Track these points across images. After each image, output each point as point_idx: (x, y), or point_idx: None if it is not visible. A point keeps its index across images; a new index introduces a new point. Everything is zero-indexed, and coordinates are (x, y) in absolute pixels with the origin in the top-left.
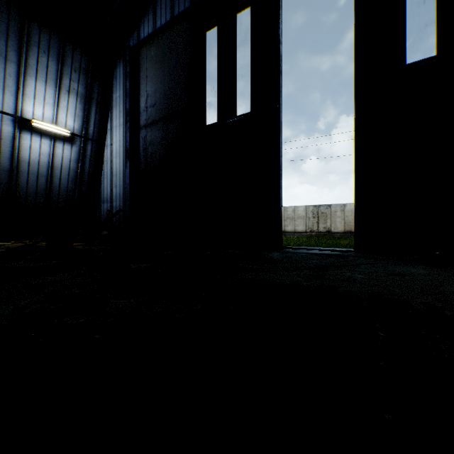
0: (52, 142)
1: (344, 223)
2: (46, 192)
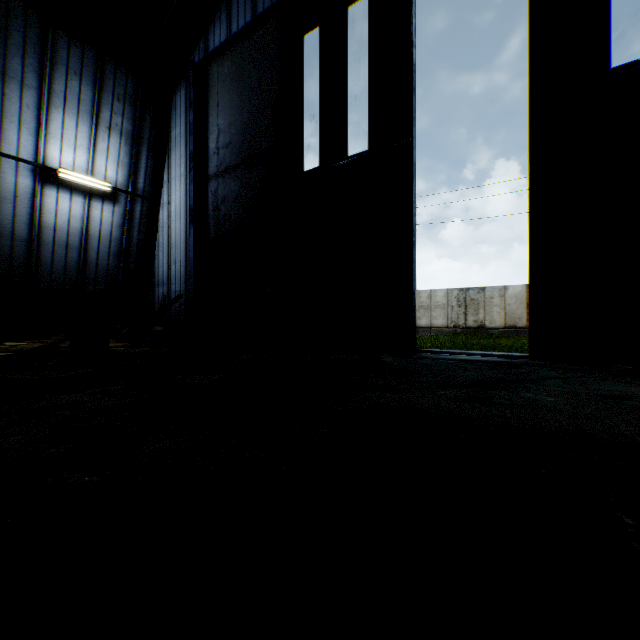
0: (87, 200)
1: (504, 315)
2: (78, 271)
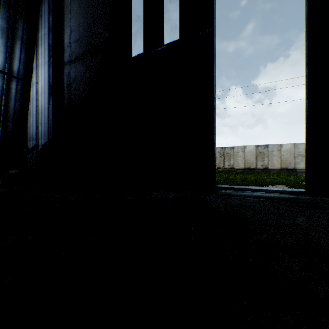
0: None
1: (244, 161)
2: None
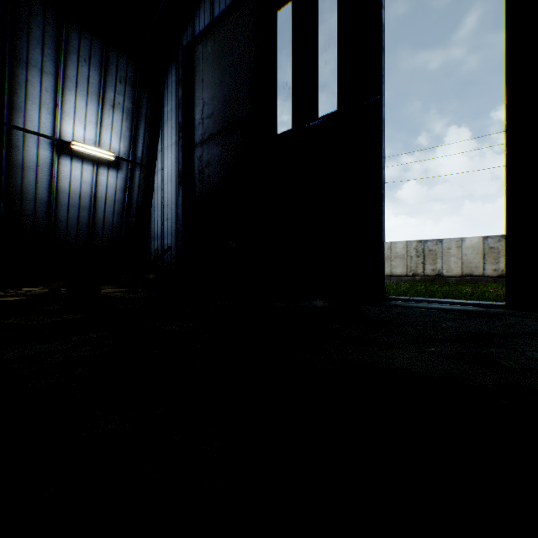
0: (95, 168)
1: (461, 264)
2: (88, 228)
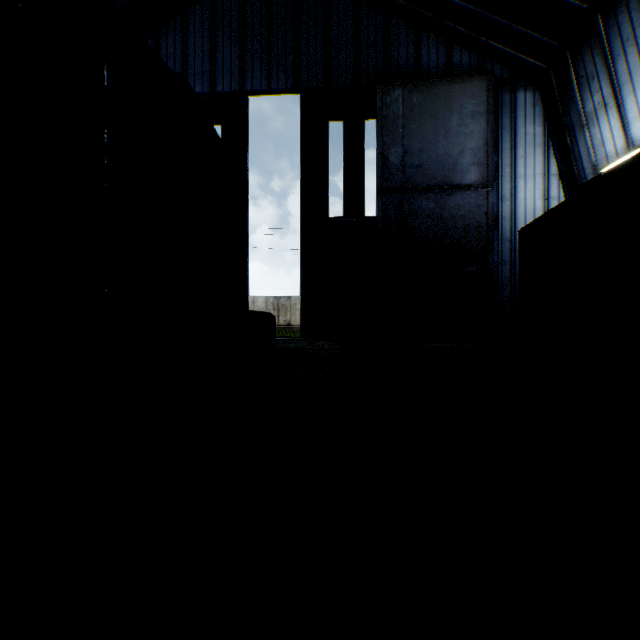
0: None
1: None
2: None
